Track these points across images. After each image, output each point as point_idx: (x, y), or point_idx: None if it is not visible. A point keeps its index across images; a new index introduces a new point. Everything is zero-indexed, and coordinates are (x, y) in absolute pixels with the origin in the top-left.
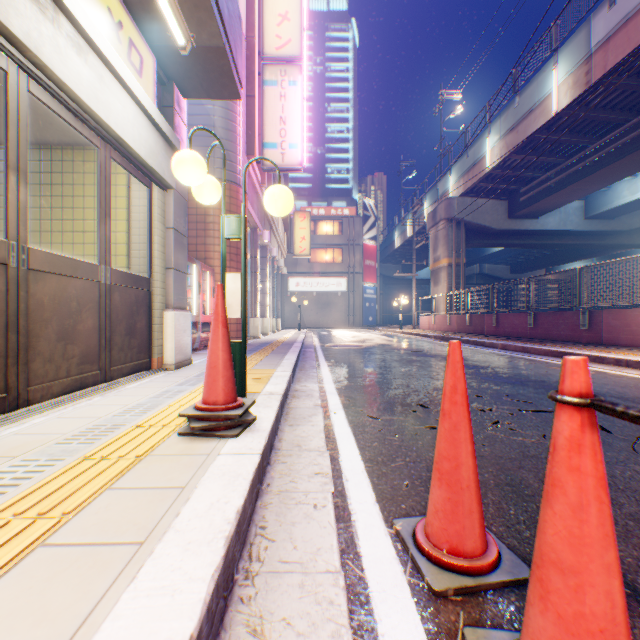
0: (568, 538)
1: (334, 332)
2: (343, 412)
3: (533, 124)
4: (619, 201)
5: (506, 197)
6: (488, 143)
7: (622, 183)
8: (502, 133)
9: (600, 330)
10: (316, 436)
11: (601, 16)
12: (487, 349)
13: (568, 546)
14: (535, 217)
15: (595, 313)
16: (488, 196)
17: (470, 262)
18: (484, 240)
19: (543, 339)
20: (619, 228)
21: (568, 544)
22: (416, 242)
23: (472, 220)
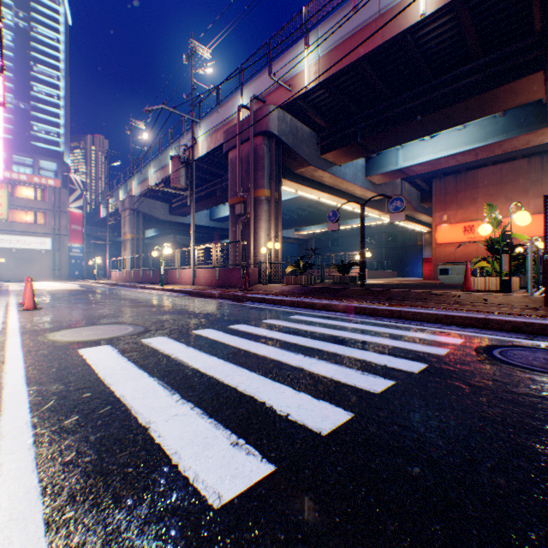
0: (28, 290)
1: (36, 283)
2: (16, 300)
3: (166, 174)
4: (221, 215)
5: (169, 202)
6: (151, 172)
7: (222, 207)
8: (156, 170)
9: (168, 278)
10: (5, 302)
11: (183, 142)
12: (123, 288)
13: (27, 290)
14: (185, 216)
15: (167, 271)
16: (158, 199)
17: (163, 234)
18: (158, 225)
19: (156, 283)
20: (227, 227)
21: (27, 290)
22: (109, 221)
23: (148, 212)
